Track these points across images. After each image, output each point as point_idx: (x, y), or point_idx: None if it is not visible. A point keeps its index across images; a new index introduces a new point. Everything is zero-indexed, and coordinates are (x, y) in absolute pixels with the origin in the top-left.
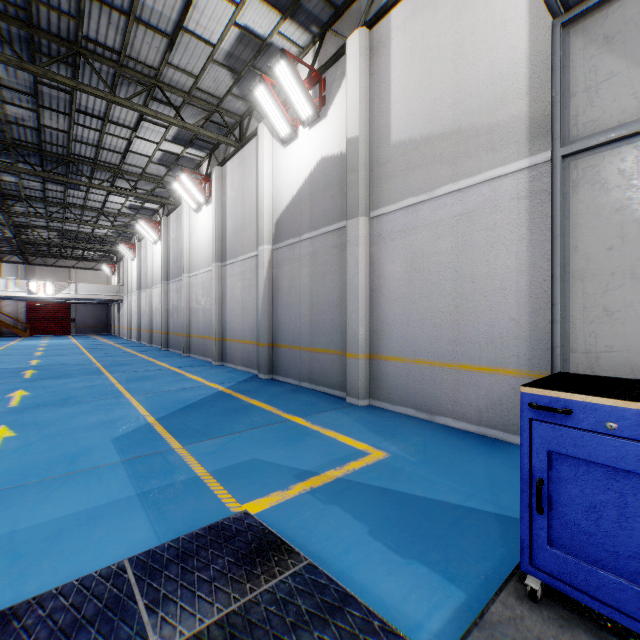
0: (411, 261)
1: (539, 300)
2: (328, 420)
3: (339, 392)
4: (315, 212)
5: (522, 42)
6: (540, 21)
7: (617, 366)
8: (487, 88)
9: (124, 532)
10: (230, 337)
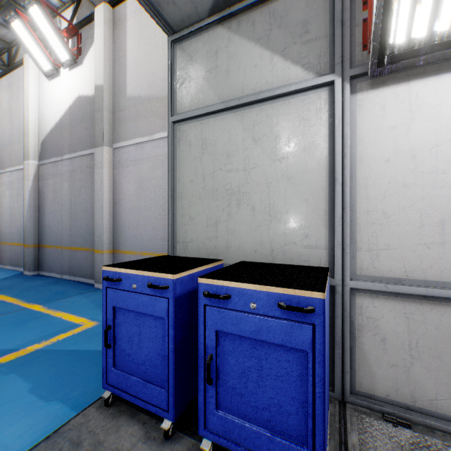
0: (139, 182)
1: None
2: (66, 304)
3: (92, 280)
4: (74, 138)
5: None
6: None
7: (195, 250)
8: None
9: None
10: None
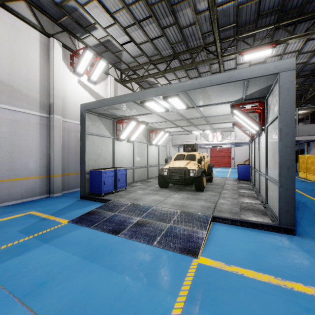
0: None
1: (43, 155)
2: None
3: None
4: None
5: (38, 77)
6: (43, 76)
7: (91, 167)
8: (26, 80)
9: (77, 233)
10: None
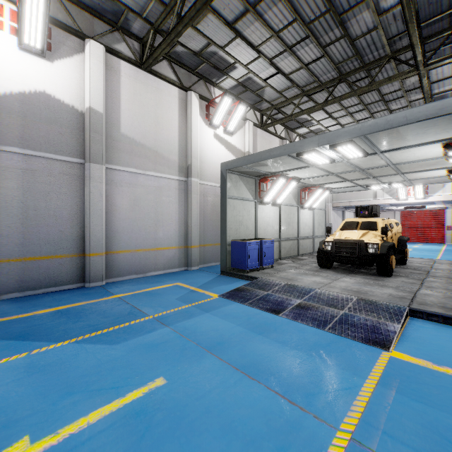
0: (134, 200)
1: (181, 223)
2: (127, 290)
3: (71, 285)
4: (33, 134)
5: (177, 137)
6: (181, 135)
7: (232, 238)
8: (167, 143)
9: (233, 308)
10: None
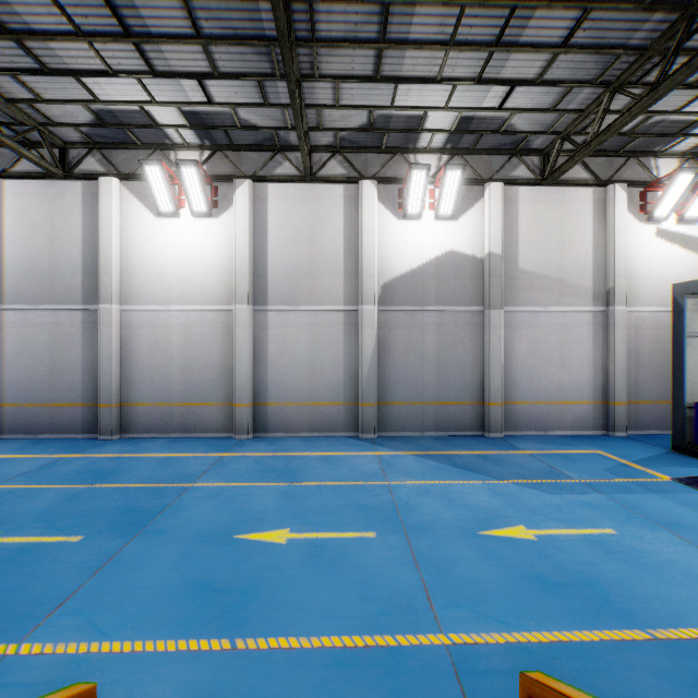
0: (533, 344)
1: (597, 370)
2: (533, 447)
3: (472, 432)
4: (444, 291)
5: (590, 254)
6: (597, 250)
7: (694, 398)
8: (575, 266)
9: (696, 498)
10: (279, 400)
